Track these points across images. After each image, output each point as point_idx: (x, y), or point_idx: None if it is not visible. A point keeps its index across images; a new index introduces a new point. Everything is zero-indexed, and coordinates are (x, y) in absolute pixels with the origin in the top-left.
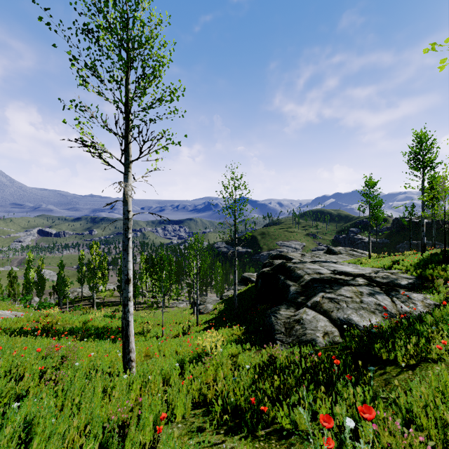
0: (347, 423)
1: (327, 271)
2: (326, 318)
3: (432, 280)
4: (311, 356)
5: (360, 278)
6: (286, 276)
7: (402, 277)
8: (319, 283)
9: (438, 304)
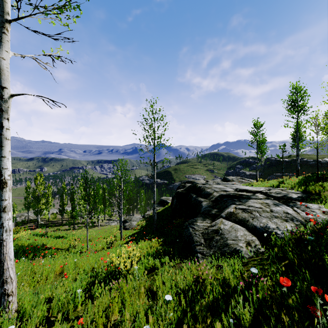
0: None
1: (231, 189)
2: (243, 227)
3: (316, 193)
4: (260, 279)
5: (259, 194)
6: (197, 194)
7: (291, 192)
8: (227, 198)
9: None
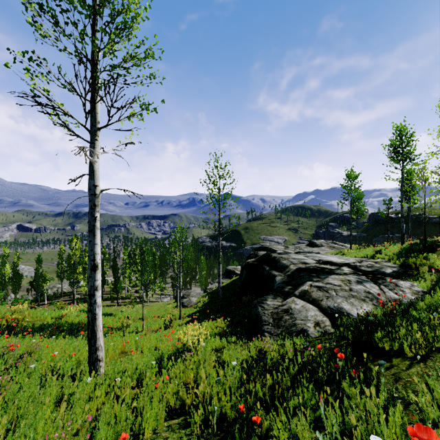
0: None
1: (313, 260)
2: (316, 307)
3: (415, 268)
4: (307, 349)
5: (346, 267)
6: (271, 266)
7: (386, 266)
8: (305, 273)
9: (425, 291)
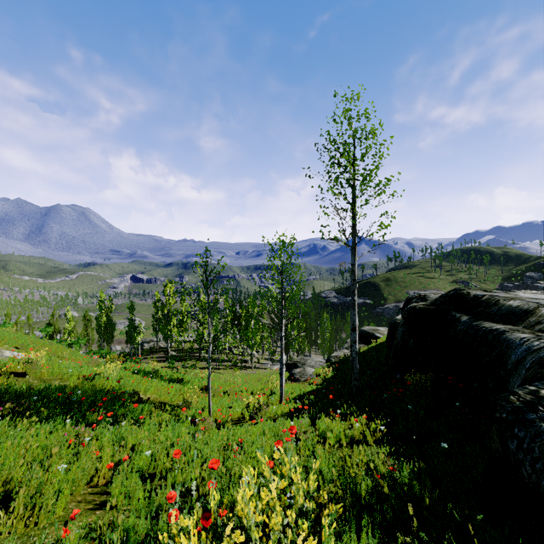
0: None
1: None
2: None
3: None
4: None
5: None
6: (474, 313)
7: None
8: None
9: None
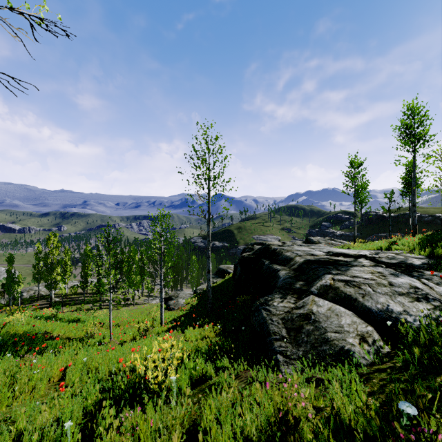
0: None
1: (321, 252)
2: (348, 310)
3: None
4: (436, 438)
5: (364, 259)
6: (271, 259)
7: (410, 257)
8: (317, 265)
9: None
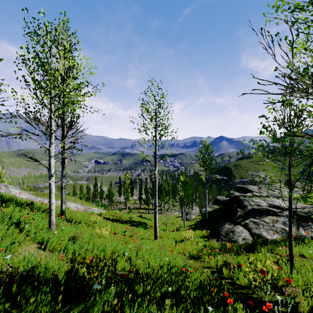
0: (218, 256)
1: (266, 204)
2: (249, 232)
3: None
4: (225, 244)
5: (287, 211)
6: (238, 204)
7: None
8: (255, 212)
9: None
